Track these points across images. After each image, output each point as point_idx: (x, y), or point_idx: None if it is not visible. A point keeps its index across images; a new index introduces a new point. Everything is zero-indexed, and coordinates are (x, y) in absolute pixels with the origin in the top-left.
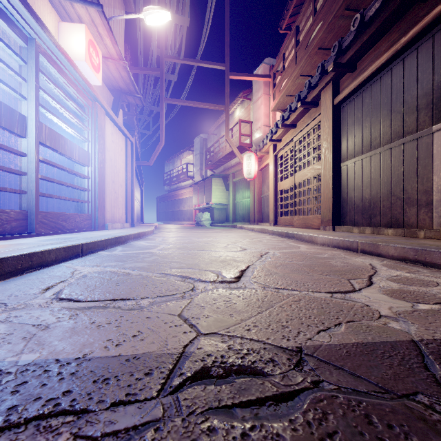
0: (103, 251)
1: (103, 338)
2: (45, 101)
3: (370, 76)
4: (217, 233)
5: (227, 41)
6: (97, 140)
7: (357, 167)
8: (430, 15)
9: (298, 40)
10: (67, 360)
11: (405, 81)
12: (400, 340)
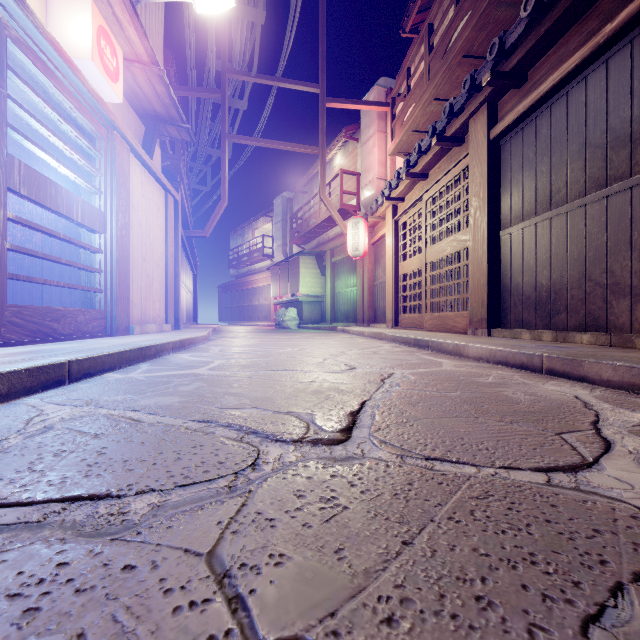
0: (112, 373)
1: None
2: (31, 129)
3: (550, 90)
4: (307, 340)
5: (323, 50)
6: (115, 192)
7: (528, 237)
8: None
9: (431, 46)
10: None
11: (610, 96)
12: None
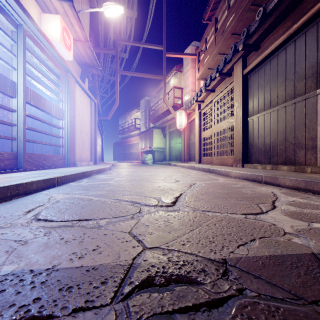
0: (72, 183)
1: (69, 252)
2: (30, 72)
3: (270, 53)
4: (157, 169)
5: (165, 29)
6: (69, 101)
7: (261, 121)
8: (315, 8)
9: (217, 28)
10: (39, 271)
11: (296, 57)
12: (303, 253)
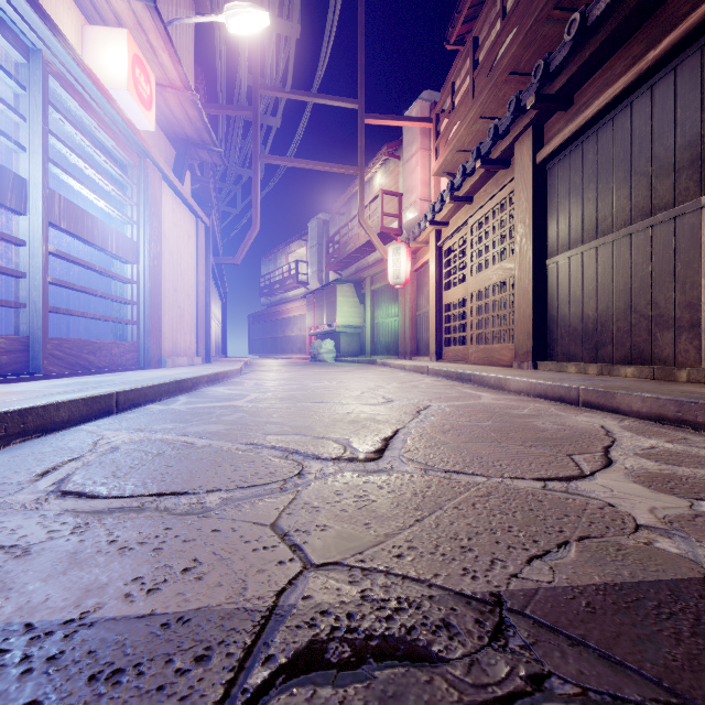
0: (153, 405)
1: (125, 575)
2: (62, 157)
3: (596, 115)
4: (345, 374)
5: (362, 63)
6: (148, 222)
7: (575, 266)
8: (697, 12)
9: (477, 61)
10: (48, 626)
11: (655, 123)
12: (684, 578)
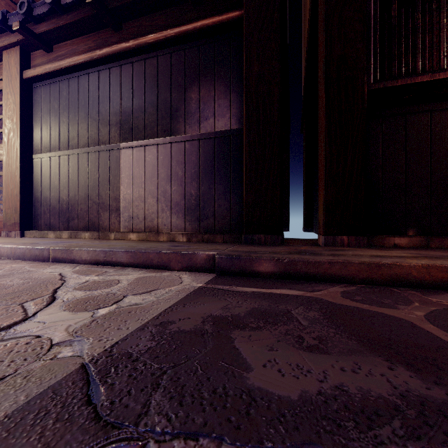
0: None
1: None
2: None
3: (68, 68)
4: None
5: None
6: None
7: (54, 164)
8: (119, 46)
9: None
10: None
11: (100, 93)
12: (68, 374)
